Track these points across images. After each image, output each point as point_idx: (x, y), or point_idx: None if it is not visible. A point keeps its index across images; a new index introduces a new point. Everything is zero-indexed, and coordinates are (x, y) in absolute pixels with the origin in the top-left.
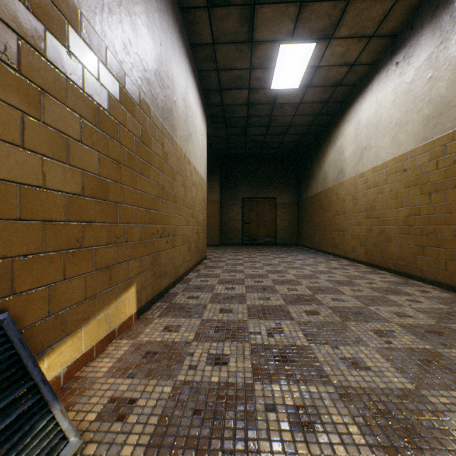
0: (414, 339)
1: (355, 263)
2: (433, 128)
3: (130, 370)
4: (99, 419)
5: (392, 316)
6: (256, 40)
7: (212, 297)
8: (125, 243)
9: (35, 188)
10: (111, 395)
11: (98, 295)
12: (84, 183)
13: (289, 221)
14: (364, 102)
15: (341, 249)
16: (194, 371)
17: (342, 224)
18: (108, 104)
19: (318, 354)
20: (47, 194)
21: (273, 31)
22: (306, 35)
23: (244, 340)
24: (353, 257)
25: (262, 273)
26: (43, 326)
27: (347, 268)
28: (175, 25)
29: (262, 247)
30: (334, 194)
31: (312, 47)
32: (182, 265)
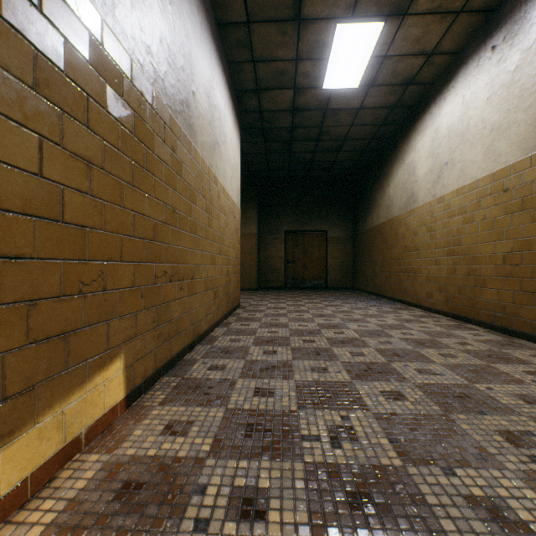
0: None
1: (433, 314)
2: None
3: (84, 532)
4: None
5: (518, 403)
6: (305, 17)
7: (244, 367)
8: (101, 292)
9: None
10: None
11: (39, 385)
12: (1, 185)
13: (343, 259)
14: (444, 105)
15: (412, 295)
16: None
17: (413, 263)
18: (64, 58)
19: (423, 489)
20: None
21: (328, 4)
22: (372, 10)
23: (294, 453)
24: (428, 306)
25: (313, 329)
26: None
27: (423, 320)
28: None
29: (310, 292)
30: (402, 225)
31: (379, 27)
32: (204, 318)
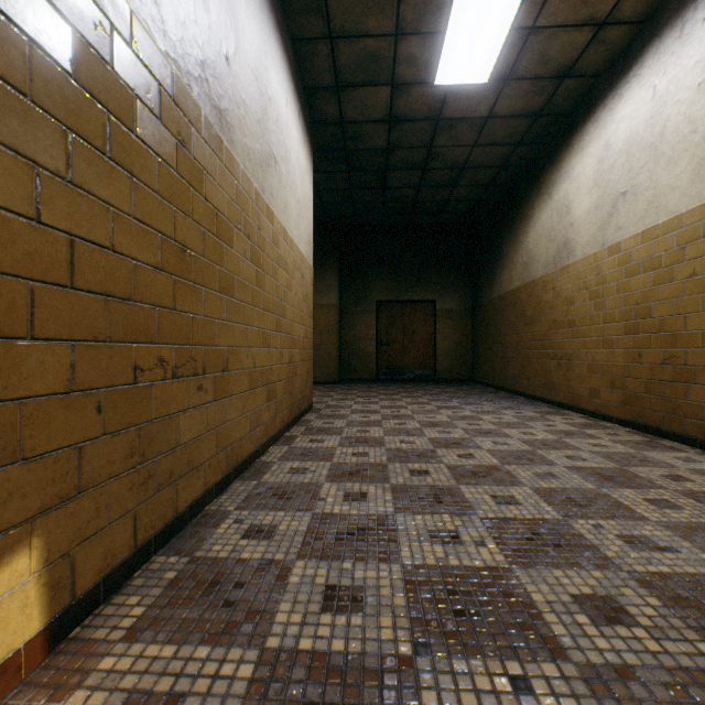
0: None
1: (601, 422)
2: None
3: None
4: None
5: None
6: None
7: (309, 531)
8: None
9: None
10: None
11: None
12: None
13: (458, 340)
14: (620, 105)
15: (565, 393)
16: None
17: (567, 346)
18: None
19: None
20: None
21: None
22: None
23: None
24: (592, 409)
25: (423, 448)
26: None
27: (592, 433)
28: None
29: (412, 386)
30: (549, 291)
31: None
32: (249, 434)
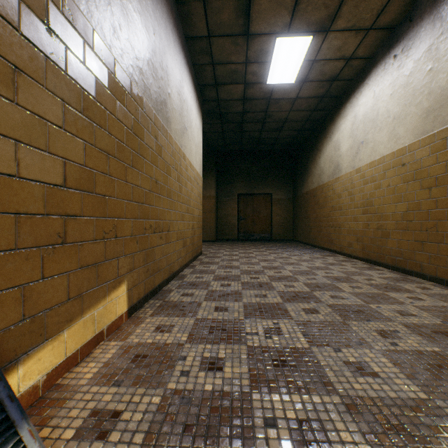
0: (421, 340)
1: (352, 259)
2: (433, 121)
3: (117, 376)
4: (77, 437)
5: (395, 315)
6: (252, 33)
7: (207, 294)
8: (114, 238)
9: (7, 177)
10: (93, 406)
11: (84, 294)
12: (67, 173)
13: (285, 217)
14: (361, 97)
15: (337, 245)
16: (186, 378)
17: (338, 220)
18: (95, 90)
19: (319, 358)
20: (21, 183)
21: (269, 24)
22: (303, 28)
23: (241, 341)
24: (349, 253)
25: (258, 269)
26: (17, 331)
27: (344, 264)
28: (169, 15)
29: (258, 243)
30: (330, 190)
31: (309, 40)
32: (176, 261)
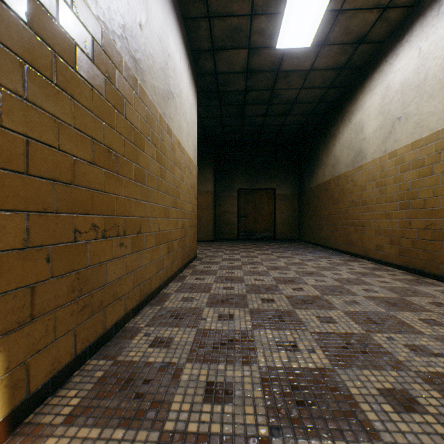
0: None
1: (384, 266)
2: None
3: None
4: None
5: None
6: None
7: (195, 341)
8: None
9: None
10: None
11: None
12: None
13: (289, 214)
14: (397, 61)
15: (360, 247)
16: None
17: (361, 217)
18: None
19: None
20: None
21: None
22: None
23: None
24: (378, 258)
25: (270, 284)
26: None
27: (379, 274)
28: None
29: (260, 243)
30: (349, 182)
31: None
32: (155, 275)
